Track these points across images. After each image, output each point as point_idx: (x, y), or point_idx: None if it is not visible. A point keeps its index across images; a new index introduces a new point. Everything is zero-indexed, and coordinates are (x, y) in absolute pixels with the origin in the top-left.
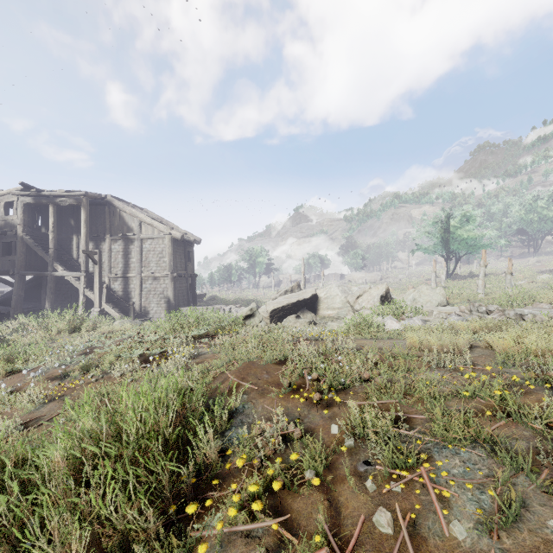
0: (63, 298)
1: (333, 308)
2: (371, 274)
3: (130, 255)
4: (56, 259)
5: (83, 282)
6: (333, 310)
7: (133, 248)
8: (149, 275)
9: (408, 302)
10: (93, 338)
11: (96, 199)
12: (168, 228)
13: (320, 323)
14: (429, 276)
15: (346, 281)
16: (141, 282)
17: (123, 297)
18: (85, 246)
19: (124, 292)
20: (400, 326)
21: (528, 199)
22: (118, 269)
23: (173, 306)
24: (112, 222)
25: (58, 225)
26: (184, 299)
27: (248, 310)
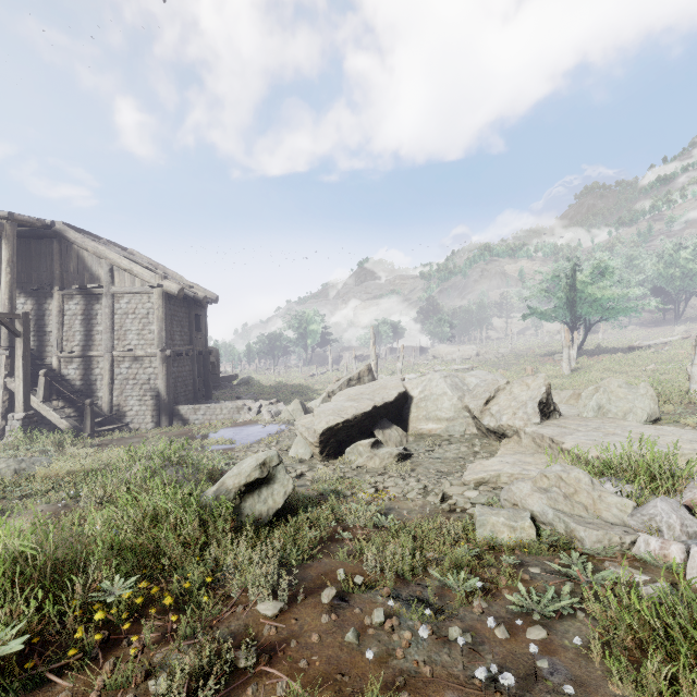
0: None
1: (437, 417)
2: (463, 347)
3: (95, 320)
4: None
5: (4, 367)
6: (437, 422)
7: (99, 309)
8: (125, 353)
9: (589, 414)
10: None
11: (34, 226)
12: (158, 277)
13: (419, 453)
14: (543, 351)
15: (430, 357)
16: (112, 365)
17: (83, 390)
18: (7, 305)
19: (85, 381)
20: None
21: (668, 248)
22: (75, 343)
23: (165, 404)
24: (65, 266)
25: None
26: (187, 390)
27: (254, 467)
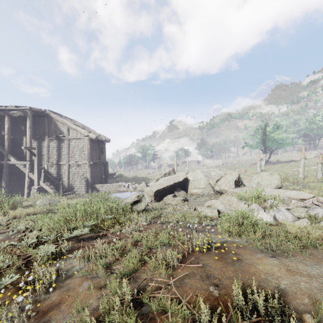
0: (16, 178)
1: (198, 187)
2: (216, 161)
3: (62, 149)
4: (10, 152)
5: (28, 168)
6: (198, 189)
7: (63, 145)
8: (74, 163)
9: (254, 185)
10: (1, 223)
11: (38, 112)
12: (87, 132)
13: (191, 200)
14: (252, 162)
15: (201, 165)
16: (68, 168)
17: (57, 178)
18: (29, 144)
19: (58, 174)
20: (271, 217)
21: (310, 115)
22: (54, 159)
23: (90, 183)
24: (50, 128)
25: (13, 130)
26: (98, 178)
27: (135, 197)
